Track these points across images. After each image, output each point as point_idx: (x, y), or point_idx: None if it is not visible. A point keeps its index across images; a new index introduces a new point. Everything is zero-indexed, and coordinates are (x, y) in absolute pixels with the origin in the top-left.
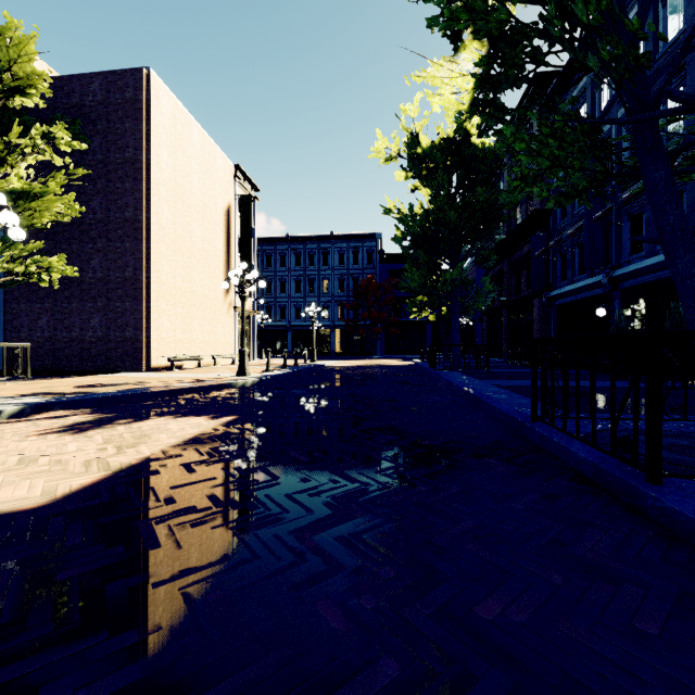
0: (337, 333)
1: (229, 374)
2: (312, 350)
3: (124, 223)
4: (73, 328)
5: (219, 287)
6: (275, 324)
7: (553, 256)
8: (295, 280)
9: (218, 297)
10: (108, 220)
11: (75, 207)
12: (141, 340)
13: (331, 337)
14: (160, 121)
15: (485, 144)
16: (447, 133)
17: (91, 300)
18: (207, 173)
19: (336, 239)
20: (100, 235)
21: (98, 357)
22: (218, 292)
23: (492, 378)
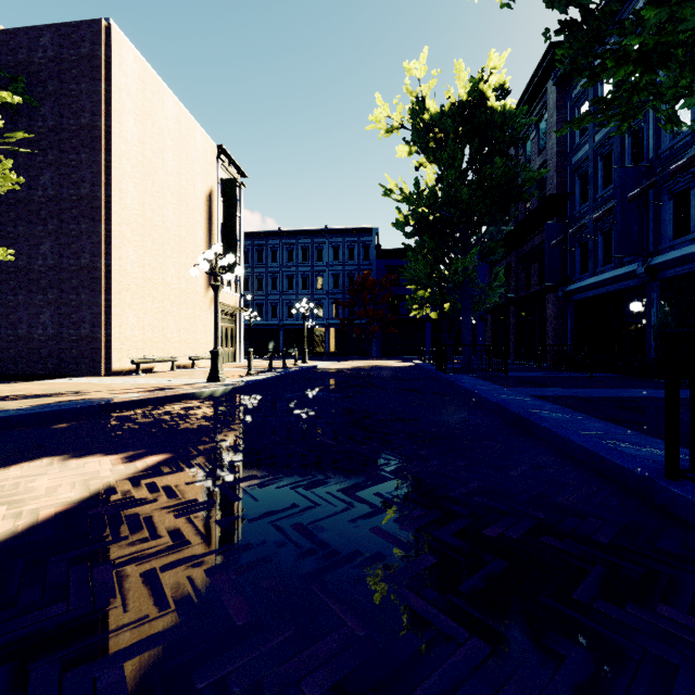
0: (331, 333)
1: (201, 379)
2: (303, 350)
3: (79, 201)
4: (19, 325)
5: (199, 280)
6: (266, 322)
7: (570, 246)
8: (288, 277)
9: (198, 290)
10: (60, 198)
11: (11, 177)
12: (100, 339)
13: (325, 336)
14: (123, 83)
15: (506, 106)
16: (460, 94)
17: (41, 291)
18: (185, 151)
19: (330, 233)
20: (51, 215)
21: (49, 359)
22: (198, 286)
23: (517, 384)
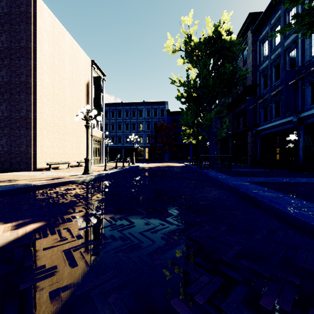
0: (146, 150)
1: (80, 172)
2: (132, 158)
3: (20, 84)
4: None
5: (82, 124)
6: (116, 145)
7: (259, 109)
8: (126, 124)
9: (82, 129)
10: (10, 82)
11: None
12: (30, 152)
13: (143, 151)
14: (43, 26)
15: (232, 38)
16: (209, 33)
17: (1, 129)
18: (75, 62)
19: (145, 104)
20: (6, 91)
21: (5, 162)
22: (82, 127)
23: (238, 175)
